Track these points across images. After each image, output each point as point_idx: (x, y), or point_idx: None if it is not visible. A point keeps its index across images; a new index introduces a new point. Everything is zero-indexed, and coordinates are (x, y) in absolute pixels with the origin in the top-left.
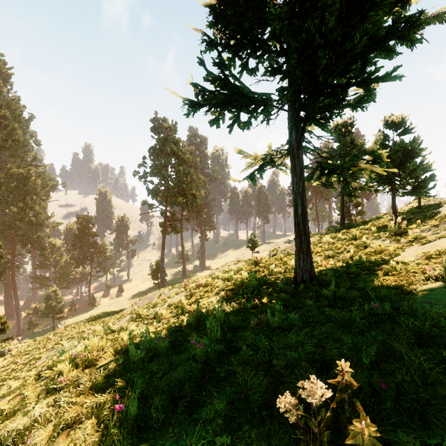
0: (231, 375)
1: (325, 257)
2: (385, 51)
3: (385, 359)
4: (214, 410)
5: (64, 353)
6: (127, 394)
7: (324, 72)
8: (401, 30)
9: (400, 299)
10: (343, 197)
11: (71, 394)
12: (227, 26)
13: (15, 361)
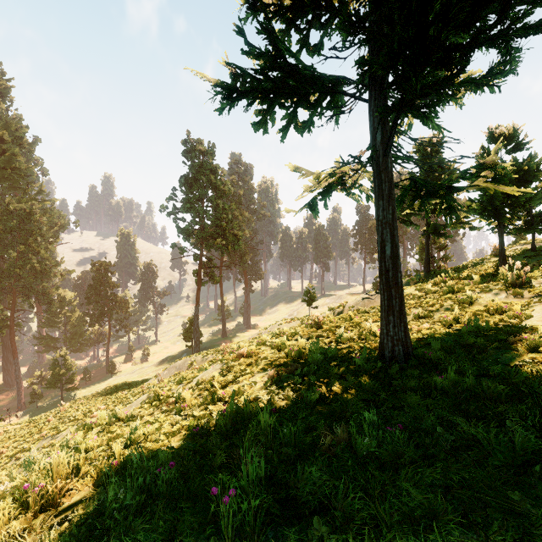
0: None
1: (413, 317)
2: None
3: None
4: None
5: (32, 465)
6: None
7: (439, 18)
8: None
9: None
10: (428, 237)
11: None
12: None
13: None
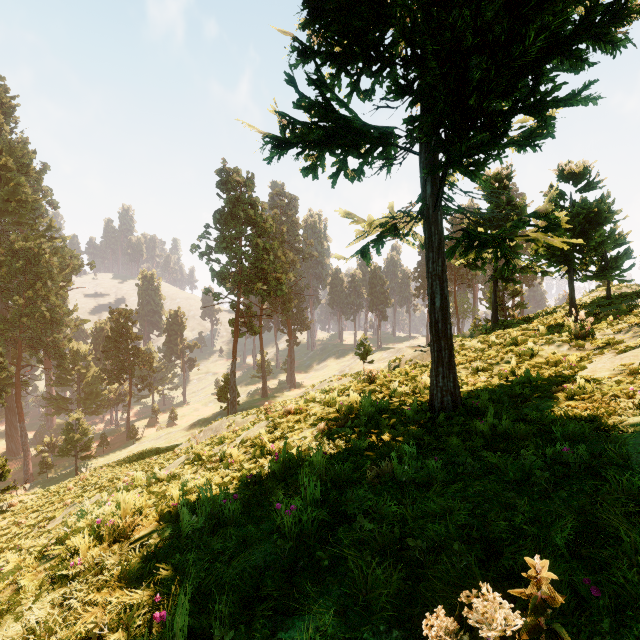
0: (338, 562)
1: (472, 371)
2: (572, 59)
3: (589, 542)
4: (314, 626)
5: (85, 516)
6: (174, 590)
7: (478, 91)
8: (598, 25)
9: (599, 438)
10: (495, 283)
11: (89, 586)
12: (329, 26)
13: (18, 521)
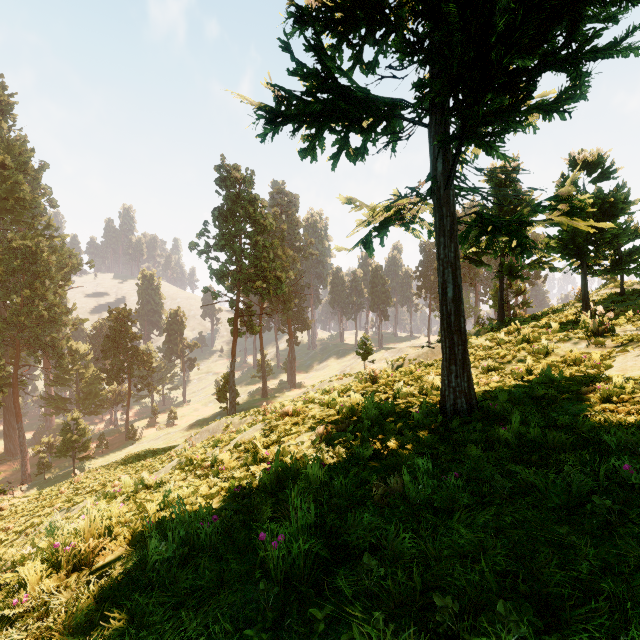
0: (337, 622)
1: (482, 370)
2: None
3: None
4: None
5: (55, 531)
6: None
7: (501, 41)
8: None
9: None
10: (502, 279)
11: (27, 635)
12: None
13: (6, 527)
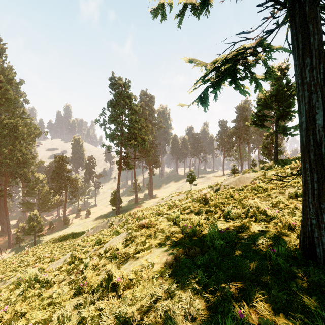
0: None
1: (290, 196)
2: None
3: None
4: None
5: None
6: None
7: None
8: None
9: None
10: (276, 136)
11: None
12: None
13: None
